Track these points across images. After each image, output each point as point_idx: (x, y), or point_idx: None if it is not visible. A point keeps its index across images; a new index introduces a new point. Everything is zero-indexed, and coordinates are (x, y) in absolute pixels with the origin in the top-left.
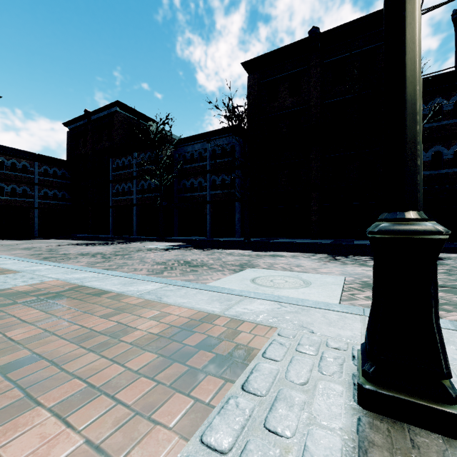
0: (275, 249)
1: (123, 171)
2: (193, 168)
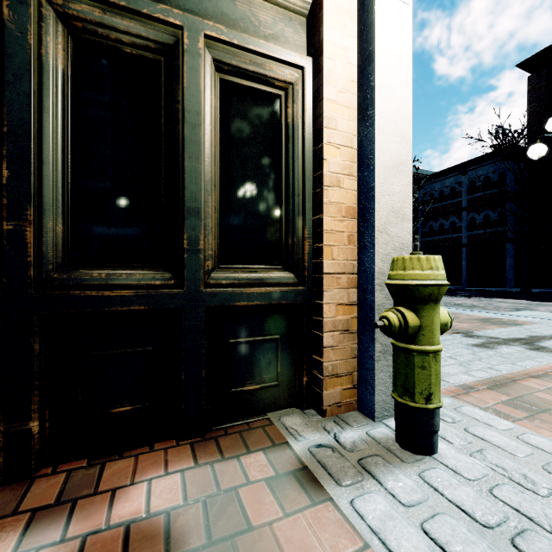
0: None
1: None
2: (443, 207)
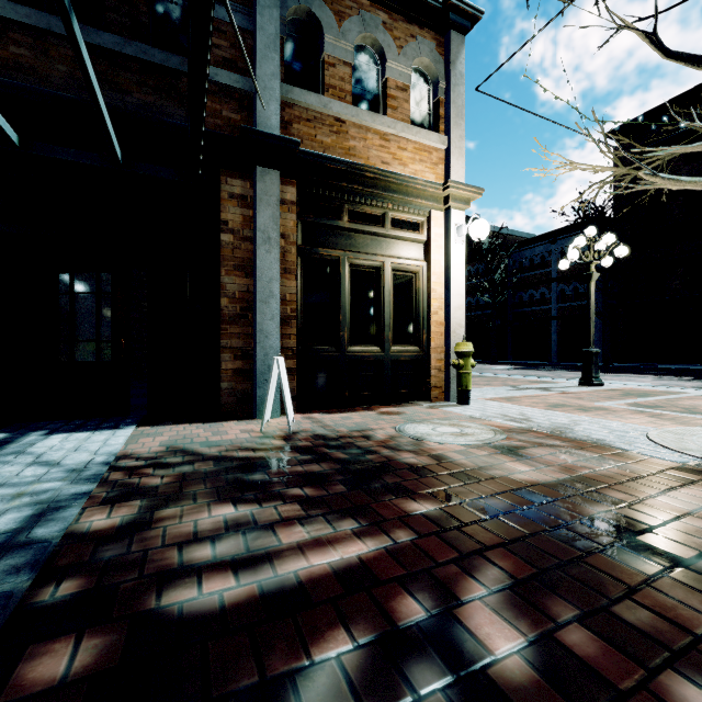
0: (634, 373)
1: None
2: (533, 277)
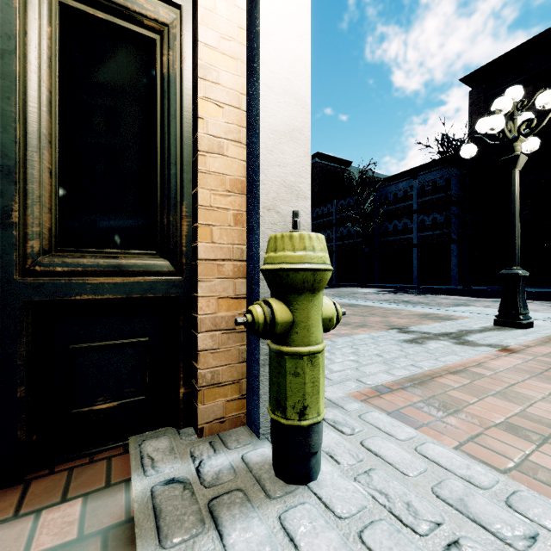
0: None
1: (322, 220)
2: (397, 209)
